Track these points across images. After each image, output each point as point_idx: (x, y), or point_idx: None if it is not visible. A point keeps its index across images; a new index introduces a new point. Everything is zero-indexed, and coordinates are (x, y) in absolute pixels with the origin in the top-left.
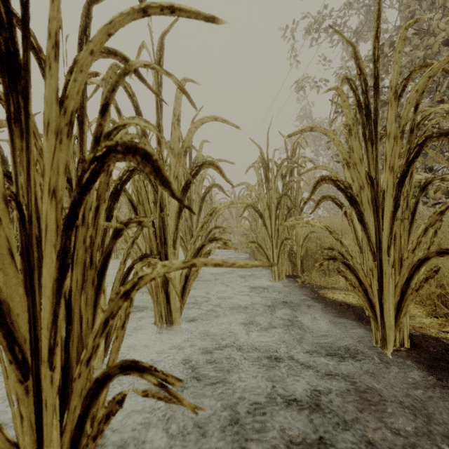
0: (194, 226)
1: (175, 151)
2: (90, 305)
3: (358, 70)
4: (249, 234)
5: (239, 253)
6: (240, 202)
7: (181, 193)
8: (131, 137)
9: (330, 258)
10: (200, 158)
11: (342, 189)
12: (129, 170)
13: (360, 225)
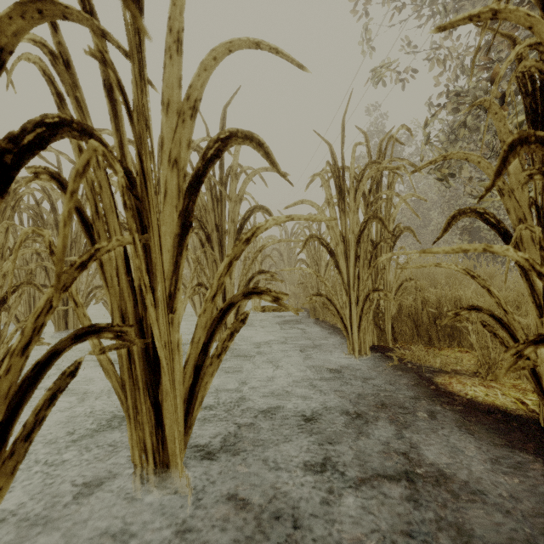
0: None
1: (172, 106)
2: None
3: None
4: (307, 283)
5: None
6: (307, 217)
7: (185, 196)
8: None
9: (536, 338)
10: (237, 166)
11: None
12: (44, 122)
13: None
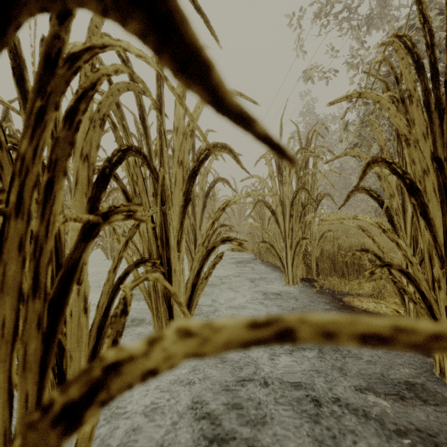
0: (198, 224)
1: (180, 130)
2: (32, 367)
3: (421, 18)
4: (254, 233)
5: (243, 253)
6: (259, 194)
7: (187, 183)
8: (115, 69)
9: (382, 264)
10: None
11: (398, 174)
12: (121, 149)
13: (423, 221)
